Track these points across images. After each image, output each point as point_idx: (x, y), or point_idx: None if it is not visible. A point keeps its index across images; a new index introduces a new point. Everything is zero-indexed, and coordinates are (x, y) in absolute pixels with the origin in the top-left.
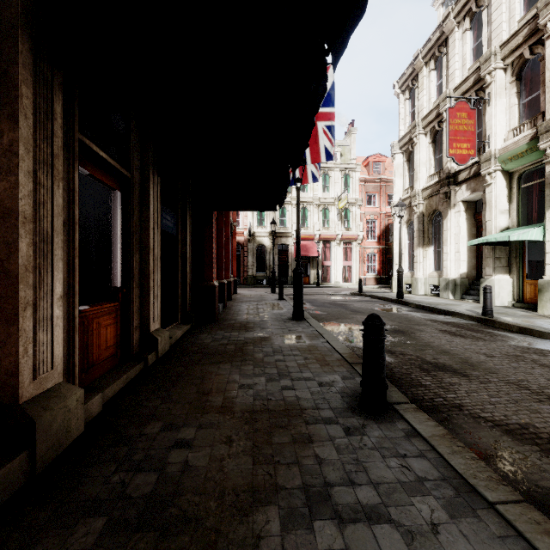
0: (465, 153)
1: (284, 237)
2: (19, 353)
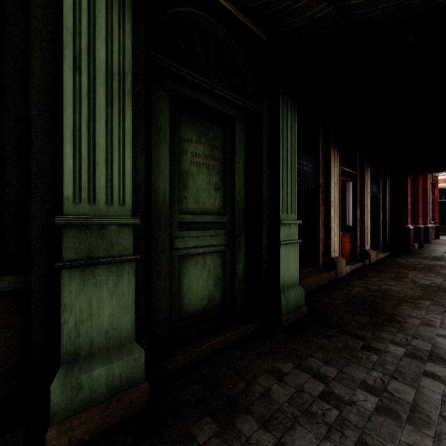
0: None
1: None
2: (331, 242)
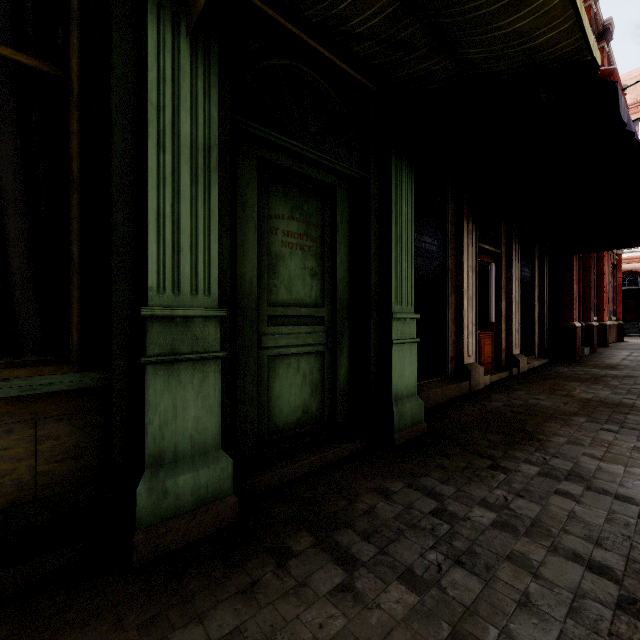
0: None
1: None
2: (464, 344)
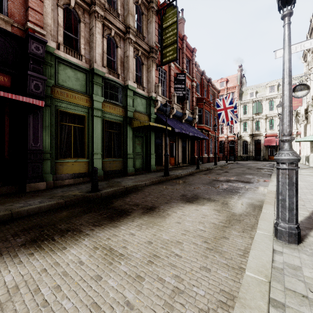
0: (296, 105)
1: (258, 136)
2: None
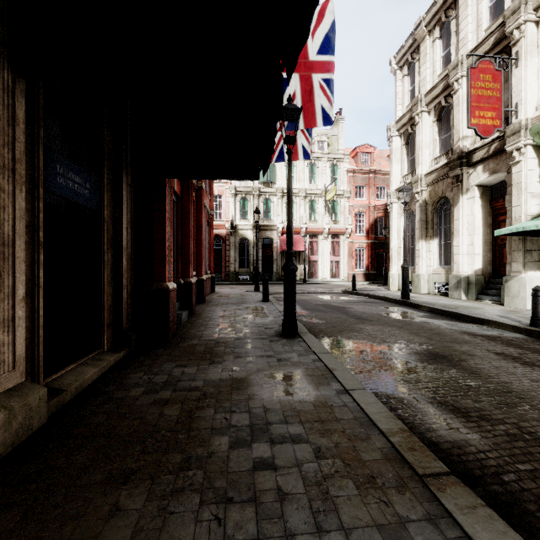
0: (489, 123)
1: (268, 230)
2: None
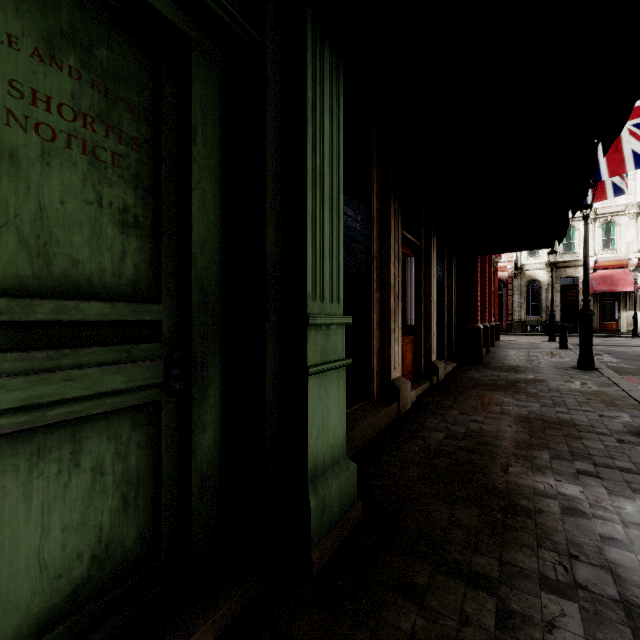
0: None
1: (570, 267)
2: (390, 354)
